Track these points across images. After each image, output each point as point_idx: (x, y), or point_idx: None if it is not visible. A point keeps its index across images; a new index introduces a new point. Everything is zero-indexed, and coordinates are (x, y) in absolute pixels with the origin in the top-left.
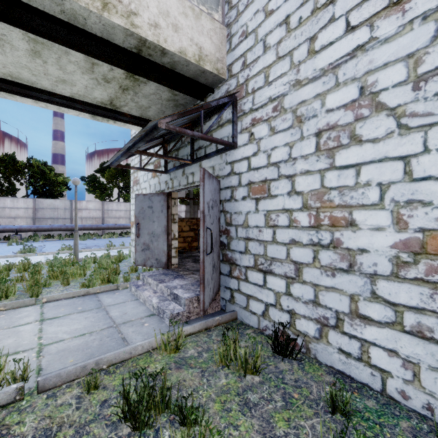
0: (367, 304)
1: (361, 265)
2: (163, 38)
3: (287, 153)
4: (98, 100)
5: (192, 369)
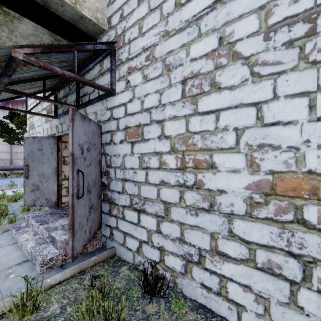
0: (225, 242)
1: (220, 205)
2: None
3: (157, 100)
4: None
5: None
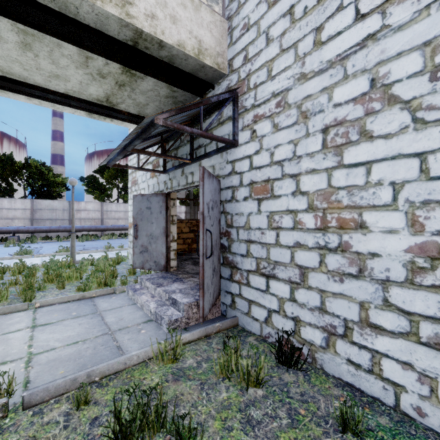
0: (378, 313)
1: (372, 270)
2: (161, 30)
3: (291, 151)
4: (94, 97)
5: (191, 382)
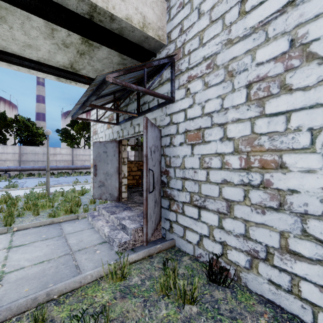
0: (297, 241)
1: (291, 204)
2: (112, 5)
3: (219, 104)
4: (61, 64)
5: (135, 299)
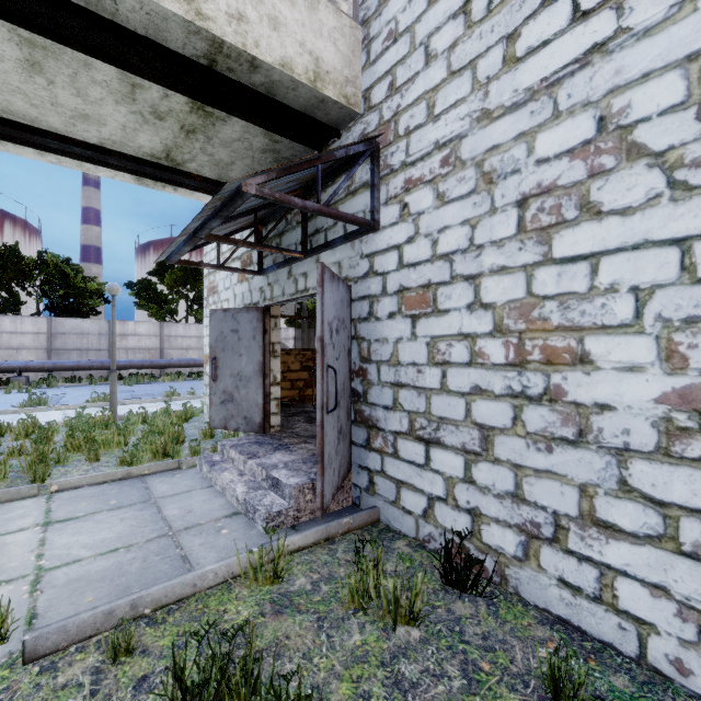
0: (611, 503)
1: (601, 432)
2: (253, 40)
3: (466, 237)
4: (146, 151)
5: (302, 616)
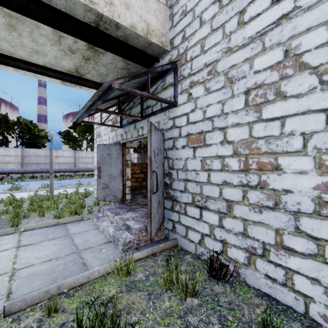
0: (291, 238)
1: (286, 203)
2: (117, 14)
3: (219, 109)
4: (66, 69)
5: (140, 292)
